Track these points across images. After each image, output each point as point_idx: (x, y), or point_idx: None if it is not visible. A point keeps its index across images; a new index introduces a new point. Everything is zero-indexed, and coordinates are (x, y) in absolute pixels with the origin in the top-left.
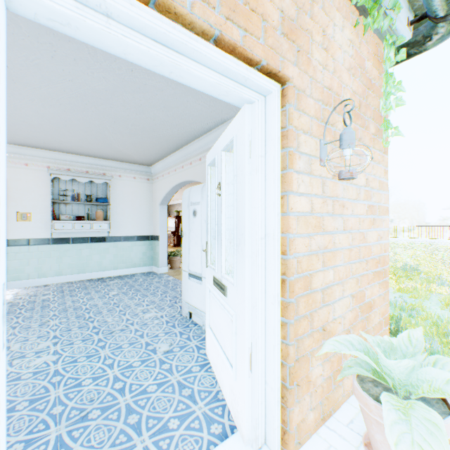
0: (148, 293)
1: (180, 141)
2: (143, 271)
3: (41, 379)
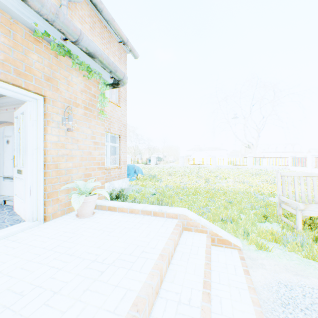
0: None
1: None
2: None
3: None
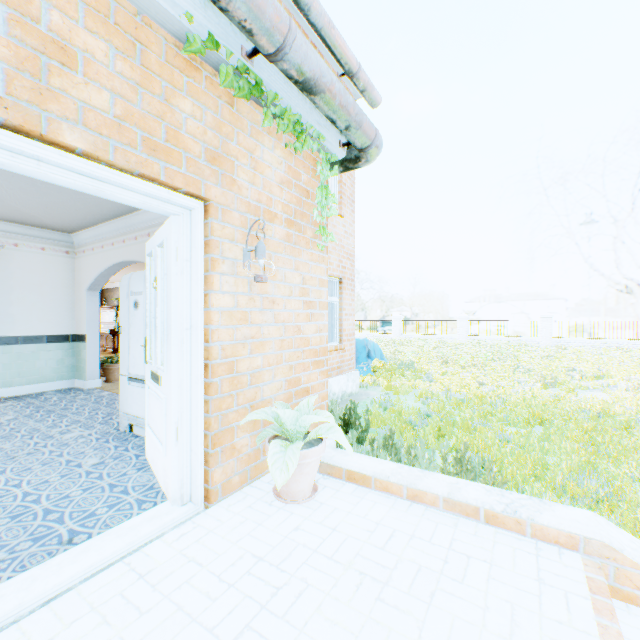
0: (68, 413)
1: (119, 209)
2: (58, 388)
3: None
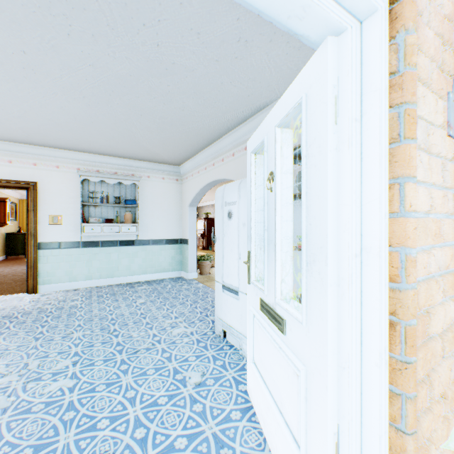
0: (176, 302)
1: (211, 135)
2: (171, 276)
3: (52, 414)
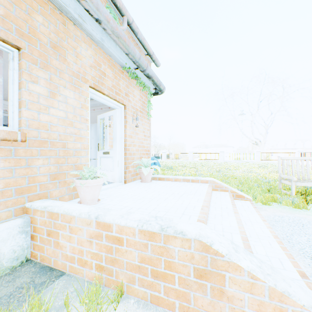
0: None
1: None
2: None
3: None
